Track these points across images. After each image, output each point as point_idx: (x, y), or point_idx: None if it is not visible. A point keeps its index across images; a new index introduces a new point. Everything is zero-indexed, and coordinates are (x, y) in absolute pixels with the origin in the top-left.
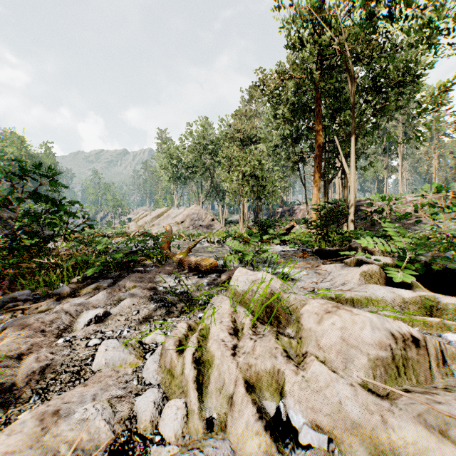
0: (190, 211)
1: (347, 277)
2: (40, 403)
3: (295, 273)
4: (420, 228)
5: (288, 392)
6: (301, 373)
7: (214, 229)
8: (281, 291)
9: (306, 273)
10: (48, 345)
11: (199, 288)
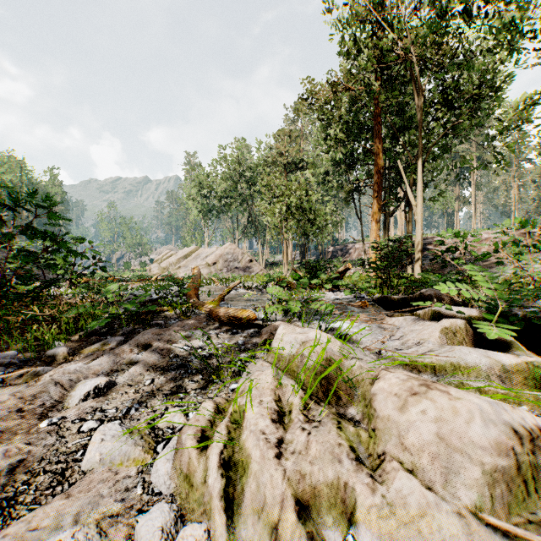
0: (224, 251)
1: (422, 334)
2: (0, 524)
3: (357, 331)
4: (499, 271)
5: (361, 522)
6: (380, 490)
7: (252, 271)
8: (340, 355)
9: (368, 329)
10: (26, 430)
11: (232, 349)
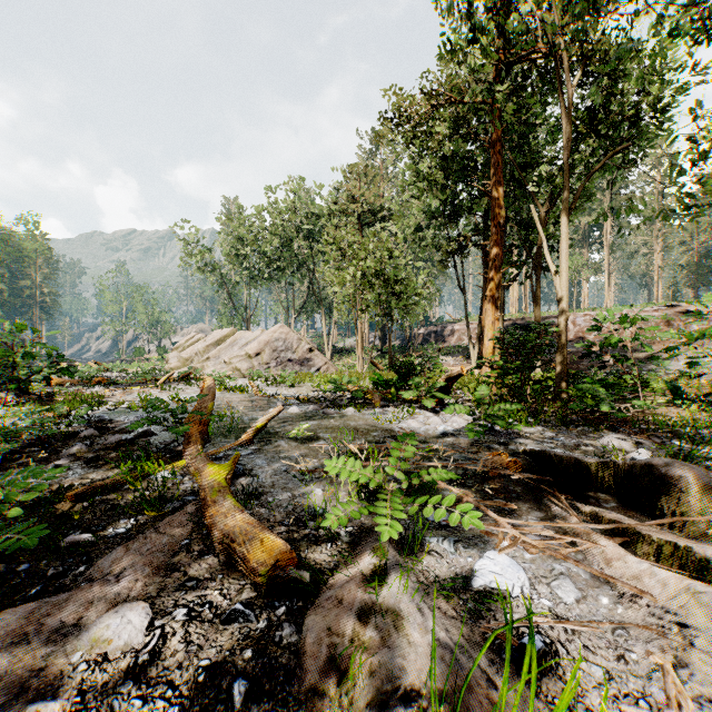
0: (272, 336)
1: None
2: None
3: None
4: (657, 366)
5: None
6: None
7: (312, 365)
8: None
9: (578, 595)
10: None
11: None
